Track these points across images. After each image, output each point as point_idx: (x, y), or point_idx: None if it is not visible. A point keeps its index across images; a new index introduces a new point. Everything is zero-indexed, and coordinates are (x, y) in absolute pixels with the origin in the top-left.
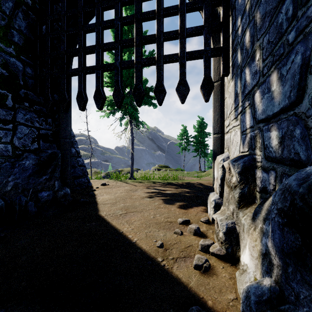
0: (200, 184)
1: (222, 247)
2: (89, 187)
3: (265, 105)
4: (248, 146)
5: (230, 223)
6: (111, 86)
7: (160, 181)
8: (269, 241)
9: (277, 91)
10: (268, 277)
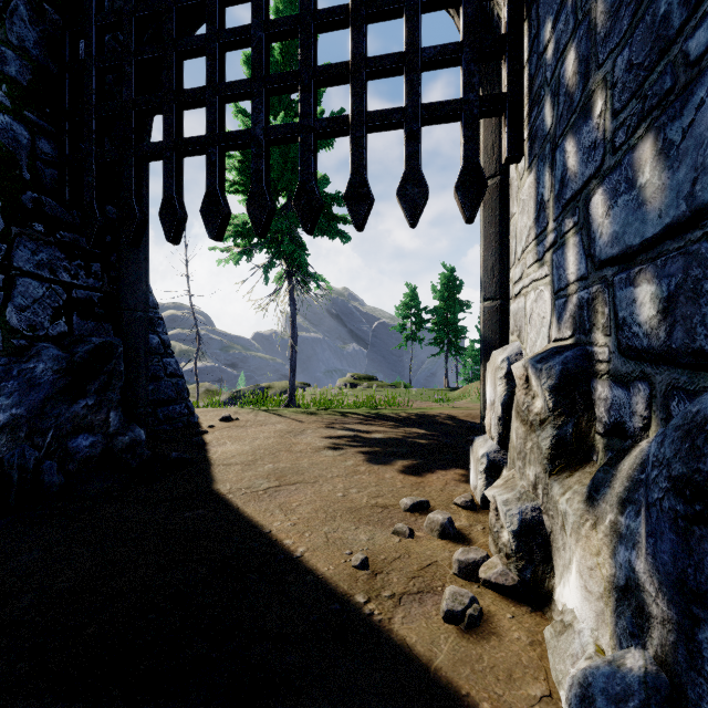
0: (449, 416)
1: (509, 568)
2: (193, 426)
3: (621, 221)
4: (572, 326)
5: (528, 508)
6: (244, 190)
7: (358, 411)
8: (638, 558)
9: (655, 184)
10: (637, 648)
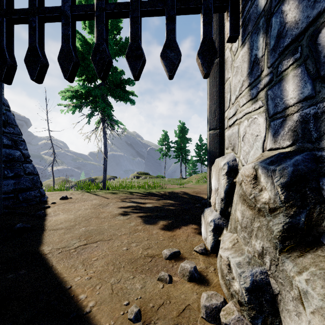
0: (185, 193)
1: (243, 314)
2: (42, 203)
3: None
4: (293, 137)
5: (258, 272)
6: (77, 74)
7: (139, 191)
8: None
9: None
10: None
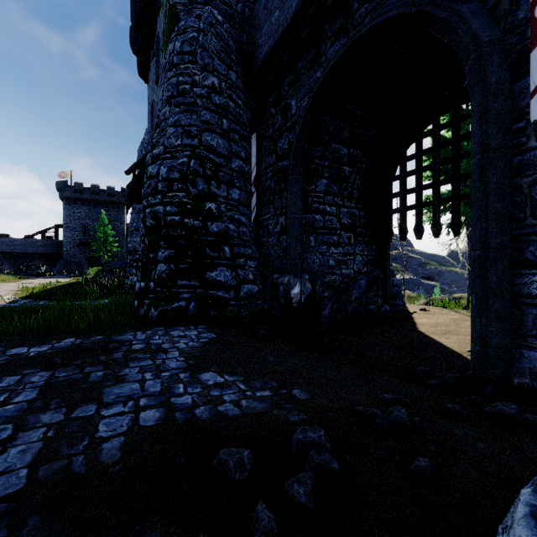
0: None
1: None
2: (405, 311)
3: None
4: None
5: None
6: None
7: None
8: None
9: None
10: None
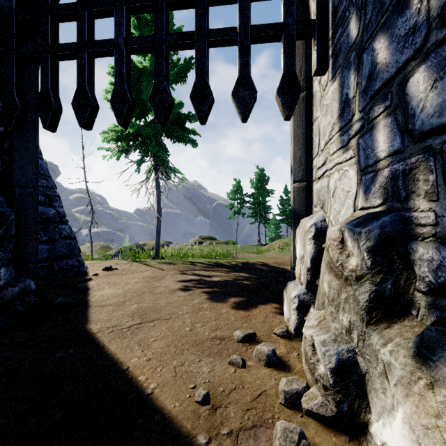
0: (264, 264)
1: (328, 399)
2: (82, 275)
3: None
4: (383, 195)
5: (344, 350)
6: None
7: (203, 261)
8: None
9: None
10: None
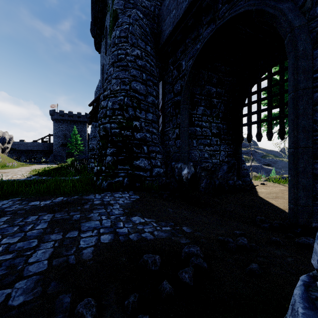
0: None
1: None
2: (251, 184)
3: None
4: None
5: None
6: None
7: None
8: None
9: None
10: None
